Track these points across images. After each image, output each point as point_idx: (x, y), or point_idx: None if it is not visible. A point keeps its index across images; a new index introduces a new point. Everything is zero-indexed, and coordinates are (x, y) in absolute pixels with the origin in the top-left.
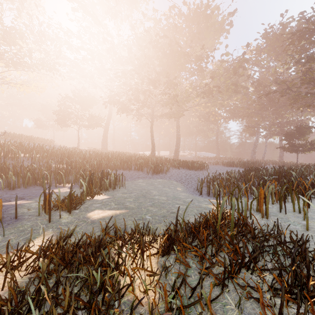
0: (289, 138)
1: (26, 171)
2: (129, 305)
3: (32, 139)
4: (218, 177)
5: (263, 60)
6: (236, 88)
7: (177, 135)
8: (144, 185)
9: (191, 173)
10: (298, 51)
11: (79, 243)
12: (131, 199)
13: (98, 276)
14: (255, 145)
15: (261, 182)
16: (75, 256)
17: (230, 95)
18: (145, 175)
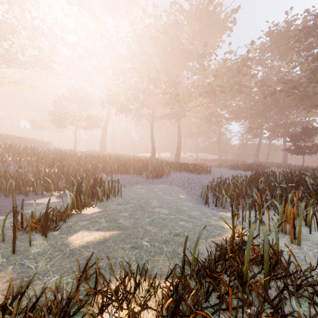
0: (294, 139)
1: (10, 177)
2: None
3: (25, 141)
4: (224, 183)
5: (267, 59)
6: (240, 88)
7: (179, 136)
8: (143, 192)
9: (194, 176)
10: (305, 49)
11: (37, 304)
12: (126, 213)
13: None
14: (258, 147)
15: (277, 191)
16: None
17: (233, 95)
18: (144, 180)
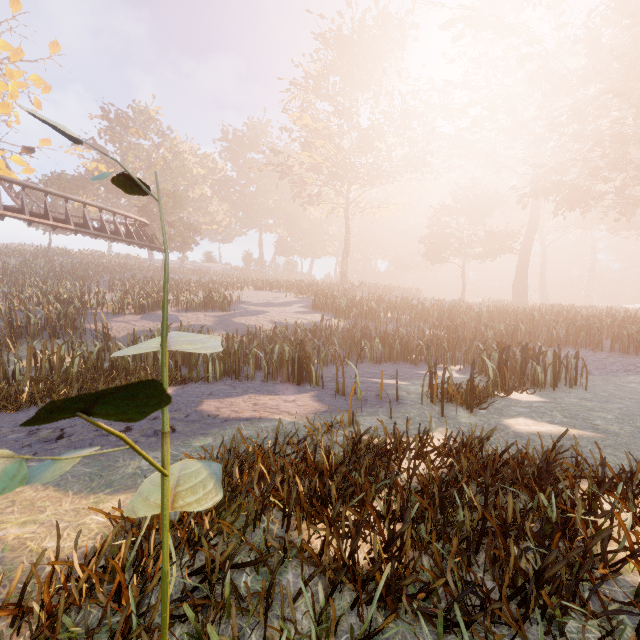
0: None
1: (392, 338)
2: (629, 589)
3: (391, 290)
4: None
5: None
6: None
7: None
8: None
9: None
10: None
11: (502, 457)
12: (607, 415)
13: (555, 510)
14: None
15: None
16: (504, 468)
17: None
18: None
